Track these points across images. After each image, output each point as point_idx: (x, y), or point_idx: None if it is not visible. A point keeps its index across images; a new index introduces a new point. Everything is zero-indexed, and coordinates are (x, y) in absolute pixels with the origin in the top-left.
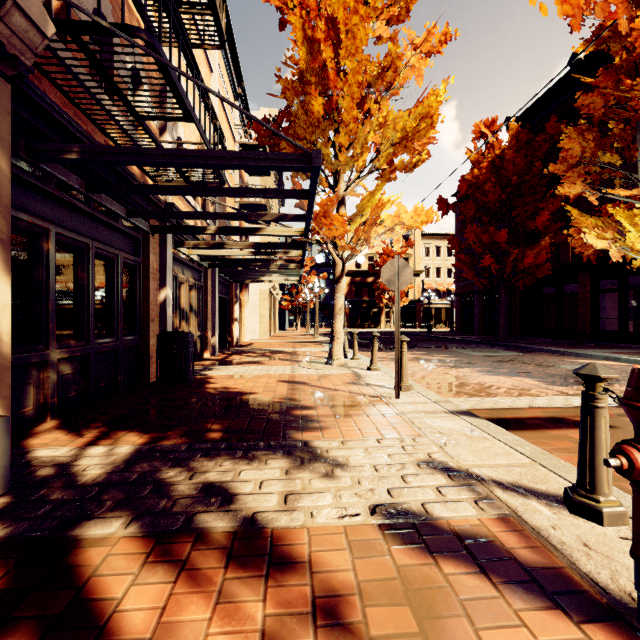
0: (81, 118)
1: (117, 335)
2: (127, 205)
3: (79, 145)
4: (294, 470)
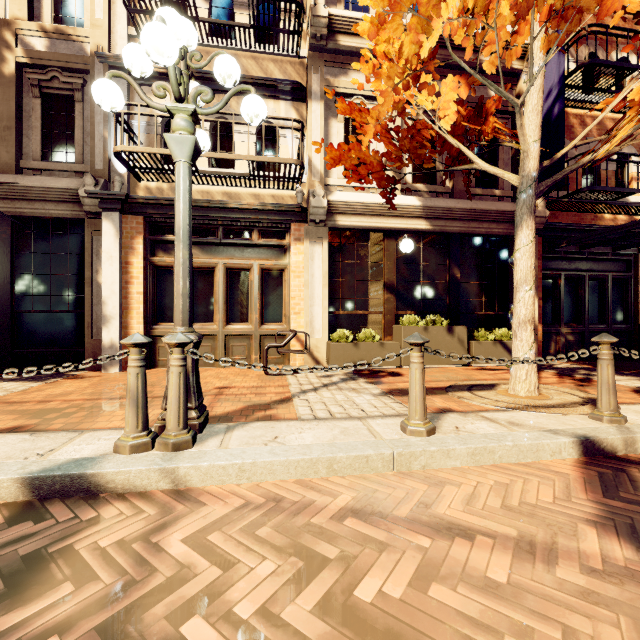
0: (576, 215)
1: (607, 323)
2: (614, 243)
3: (565, 240)
4: (634, 379)
